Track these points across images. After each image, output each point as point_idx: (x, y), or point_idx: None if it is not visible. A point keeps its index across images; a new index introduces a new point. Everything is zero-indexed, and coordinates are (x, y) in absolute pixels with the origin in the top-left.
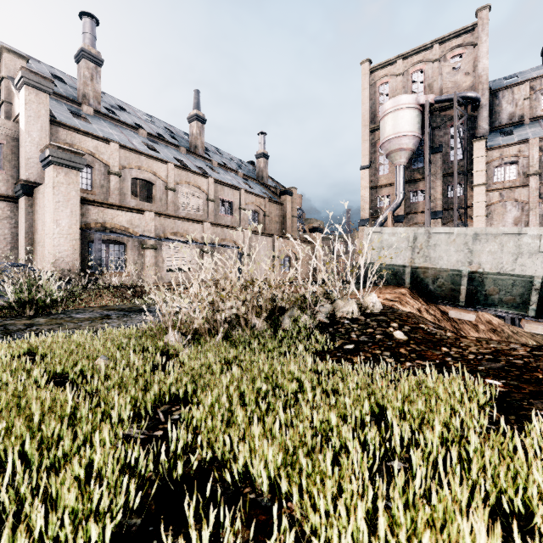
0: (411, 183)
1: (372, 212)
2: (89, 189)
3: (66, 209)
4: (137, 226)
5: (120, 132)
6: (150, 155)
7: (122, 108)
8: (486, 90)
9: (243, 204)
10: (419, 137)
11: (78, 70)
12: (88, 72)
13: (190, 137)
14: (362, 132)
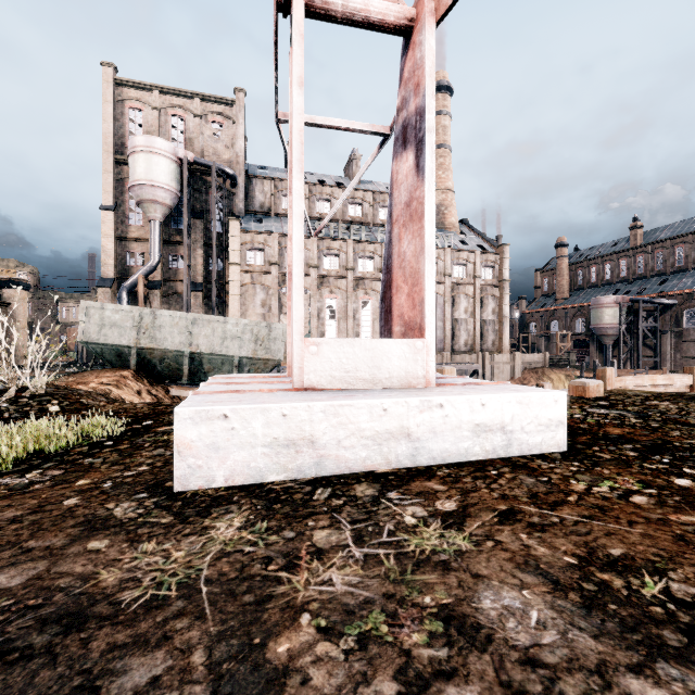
0: (171, 245)
1: (120, 271)
2: None
3: None
4: None
5: None
6: None
7: None
8: (243, 172)
9: None
10: (178, 194)
11: None
12: None
13: None
14: (104, 159)
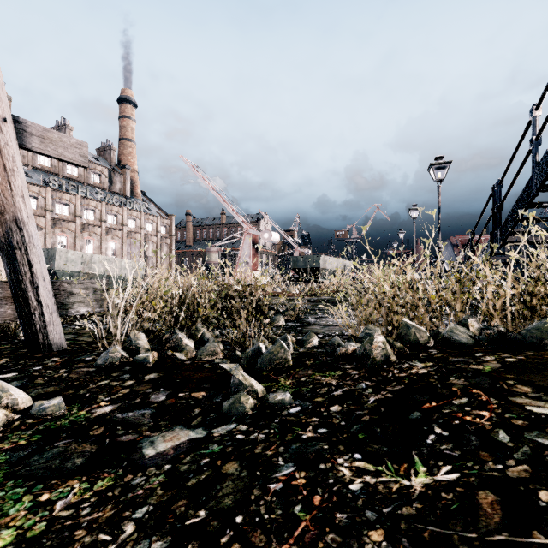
0: None
1: None
2: None
3: None
4: None
5: None
6: None
7: None
8: None
9: None
10: None
11: None
12: None
13: None
14: None
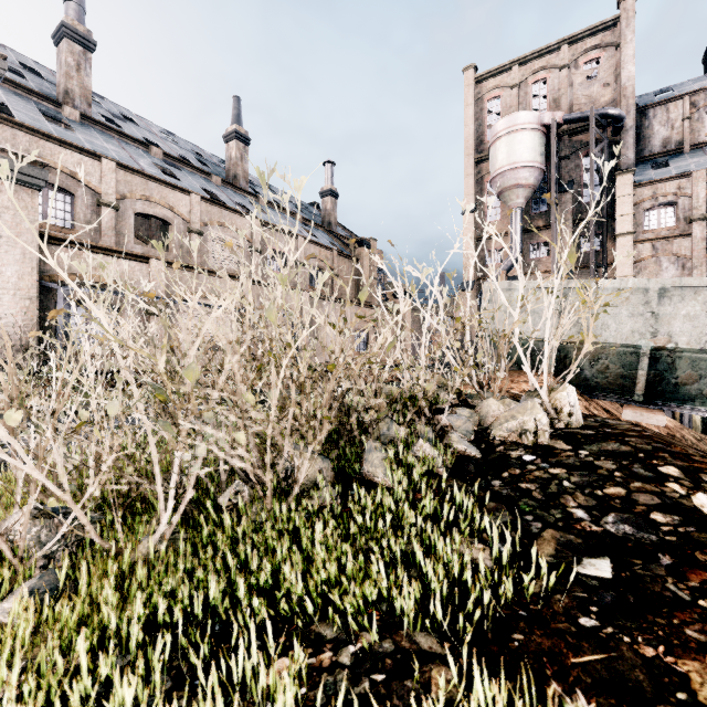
0: (531, 233)
1: (479, 272)
2: (68, 227)
3: (14, 250)
4: (136, 282)
5: (121, 148)
6: (164, 181)
7: (131, 121)
8: (632, 107)
9: (301, 257)
10: (543, 169)
11: (58, 56)
12: (73, 58)
13: (227, 163)
14: (465, 164)
